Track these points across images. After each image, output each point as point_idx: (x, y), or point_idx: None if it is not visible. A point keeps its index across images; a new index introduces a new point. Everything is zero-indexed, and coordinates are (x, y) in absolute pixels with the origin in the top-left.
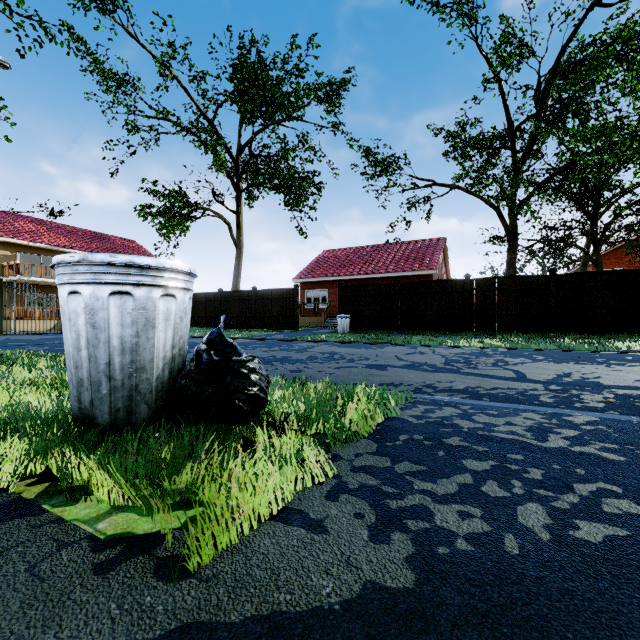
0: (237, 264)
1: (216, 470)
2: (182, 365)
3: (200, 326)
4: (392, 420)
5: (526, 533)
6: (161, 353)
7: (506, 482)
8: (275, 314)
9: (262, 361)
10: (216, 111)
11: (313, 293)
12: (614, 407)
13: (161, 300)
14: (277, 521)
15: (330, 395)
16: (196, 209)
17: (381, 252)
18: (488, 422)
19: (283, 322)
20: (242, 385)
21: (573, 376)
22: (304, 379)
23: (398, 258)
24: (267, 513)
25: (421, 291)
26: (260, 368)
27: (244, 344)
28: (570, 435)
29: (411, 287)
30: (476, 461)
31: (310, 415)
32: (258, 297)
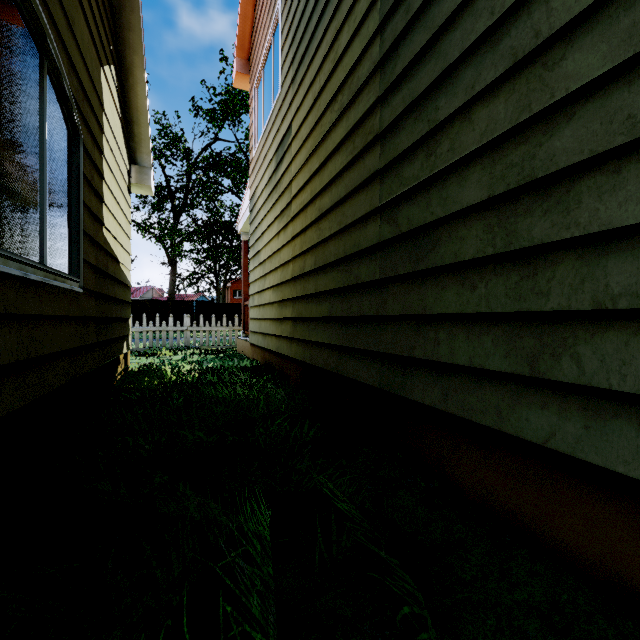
0: None
1: None
2: None
3: None
4: None
5: None
6: None
7: None
8: None
9: None
10: None
11: None
12: None
13: None
14: None
15: None
16: None
17: None
18: None
19: None
20: None
21: None
22: None
23: None
24: None
25: None
26: None
27: None
28: None
29: None
30: None
31: None
32: None
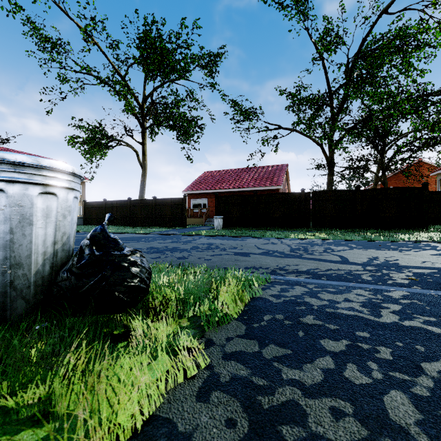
0: (142, 180)
1: (90, 364)
2: (67, 259)
3: (114, 225)
4: (256, 300)
5: (404, 436)
6: (40, 249)
7: (364, 365)
8: (169, 216)
9: (157, 250)
10: (127, 70)
11: (197, 201)
12: (416, 283)
13: (39, 198)
14: (139, 440)
15: (206, 279)
16: (112, 140)
17: (244, 173)
18: (331, 299)
19: (175, 222)
20: (122, 278)
21: (380, 259)
22: (188, 264)
23: (256, 177)
24: (129, 430)
25: (272, 200)
26: (141, 261)
27: (145, 238)
28: (396, 309)
29: (265, 197)
30: (332, 341)
31: (188, 299)
32: (157, 204)
